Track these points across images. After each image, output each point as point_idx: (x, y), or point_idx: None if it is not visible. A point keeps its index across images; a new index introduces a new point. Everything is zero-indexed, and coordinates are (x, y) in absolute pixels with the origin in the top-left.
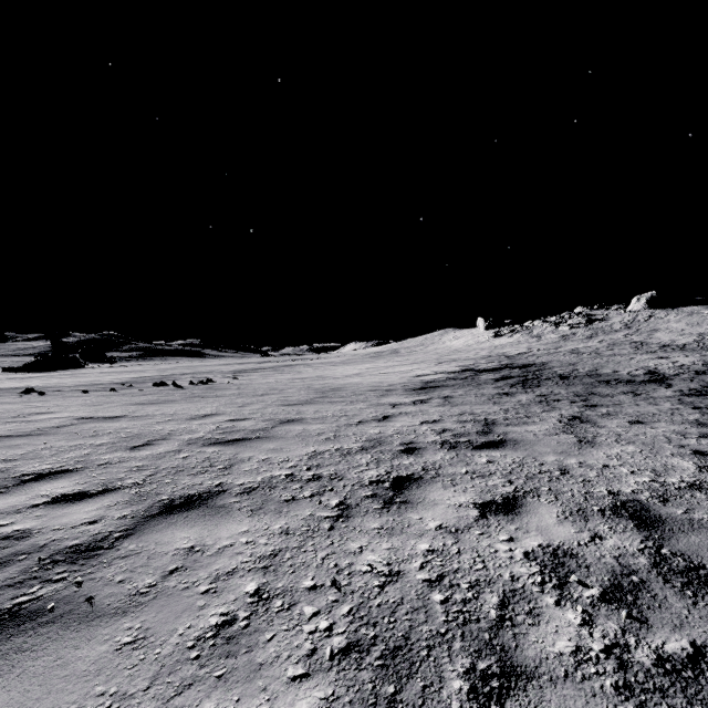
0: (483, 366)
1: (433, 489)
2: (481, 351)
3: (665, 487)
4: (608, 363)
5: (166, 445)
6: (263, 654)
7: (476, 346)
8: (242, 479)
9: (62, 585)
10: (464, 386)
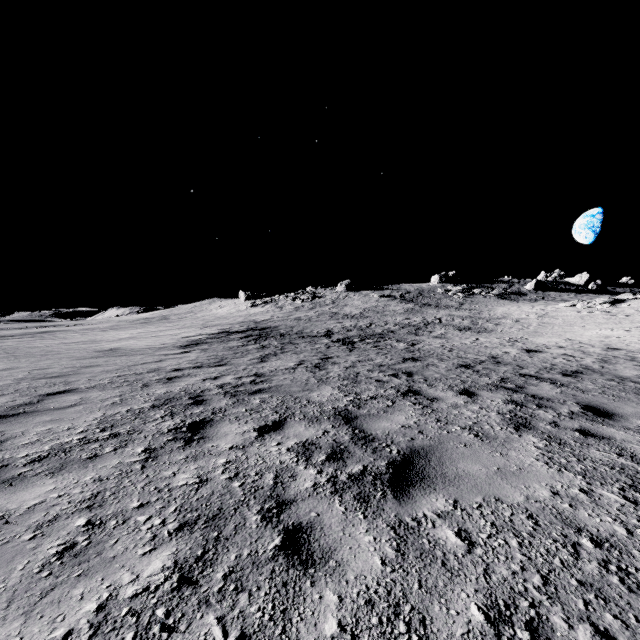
0: (236, 329)
1: (186, 378)
2: (239, 318)
3: (276, 369)
4: (312, 326)
5: (0, 382)
6: (131, 403)
7: (236, 314)
8: (83, 385)
9: (34, 408)
10: (218, 342)
